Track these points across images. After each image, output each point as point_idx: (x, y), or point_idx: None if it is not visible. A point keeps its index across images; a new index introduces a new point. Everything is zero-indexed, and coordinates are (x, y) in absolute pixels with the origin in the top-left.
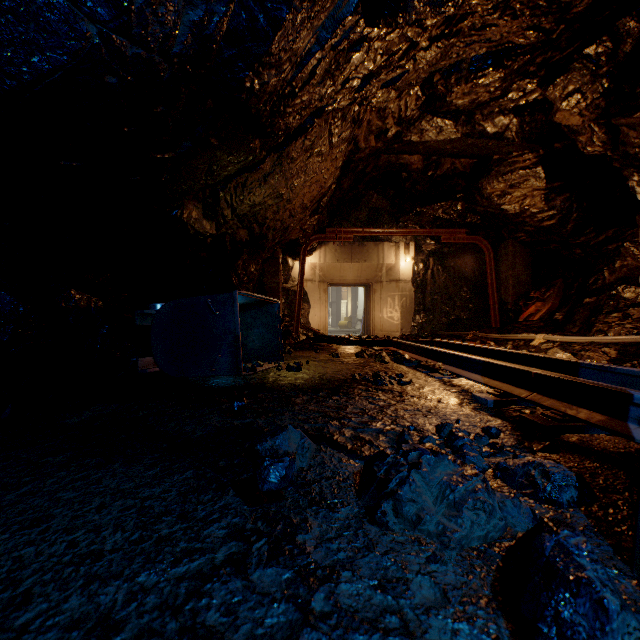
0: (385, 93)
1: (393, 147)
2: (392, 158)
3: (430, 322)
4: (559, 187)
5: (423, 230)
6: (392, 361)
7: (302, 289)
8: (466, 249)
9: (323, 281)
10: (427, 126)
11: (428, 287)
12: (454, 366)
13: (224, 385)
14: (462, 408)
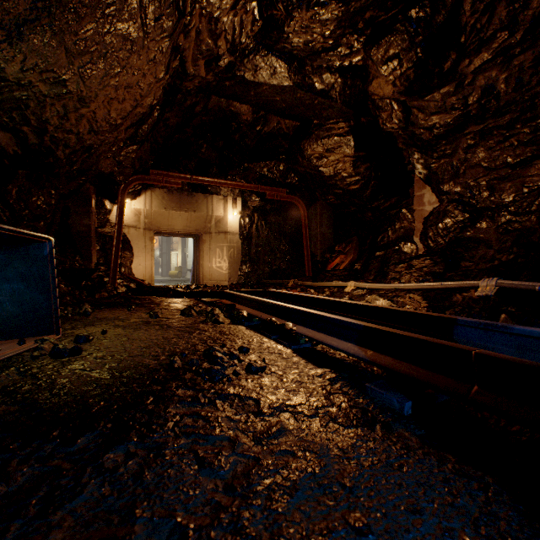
0: None
1: (225, 84)
2: (223, 103)
3: (255, 271)
4: (364, 157)
5: (251, 185)
6: (227, 319)
7: (121, 234)
8: (286, 207)
9: (149, 229)
10: (262, 63)
11: (253, 240)
12: (311, 328)
13: None
14: (385, 439)
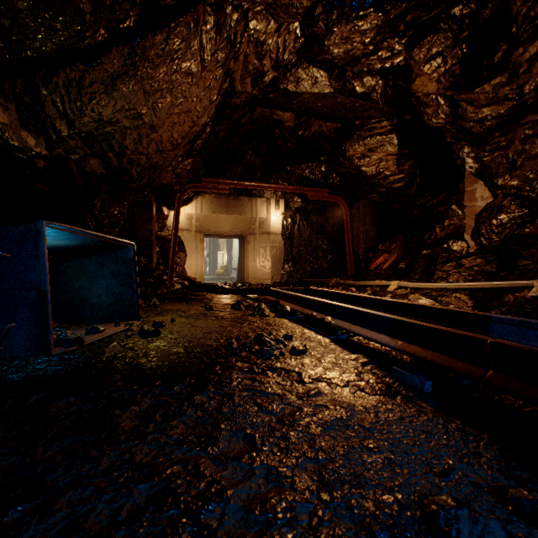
0: (264, 20)
1: (269, 97)
2: (267, 112)
3: (297, 270)
4: (408, 154)
5: (293, 187)
6: (272, 313)
7: (177, 237)
8: (327, 207)
9: (200, 231)
10: (303, 74)
11: (295, 240)
12: (348, 322)
13: (3, 381)
14: (402, 404)
